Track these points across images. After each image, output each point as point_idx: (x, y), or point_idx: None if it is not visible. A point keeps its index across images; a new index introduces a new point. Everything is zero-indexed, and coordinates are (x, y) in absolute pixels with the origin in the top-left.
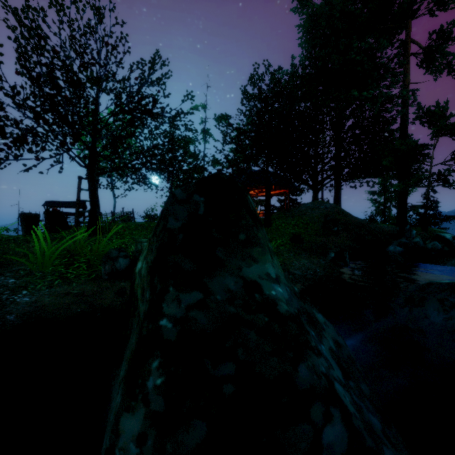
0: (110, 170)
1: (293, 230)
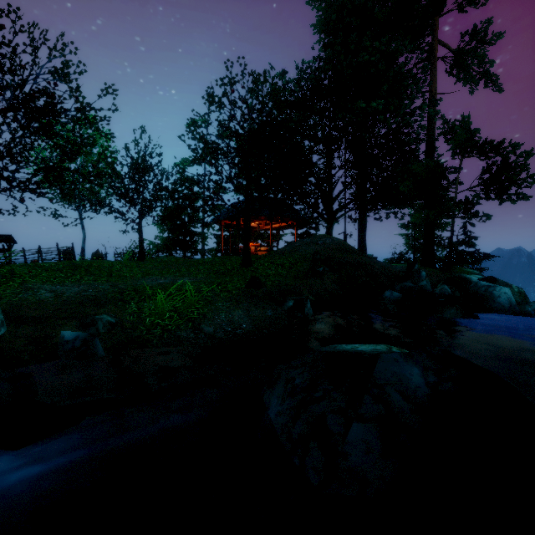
0: None
1: (274, 271)
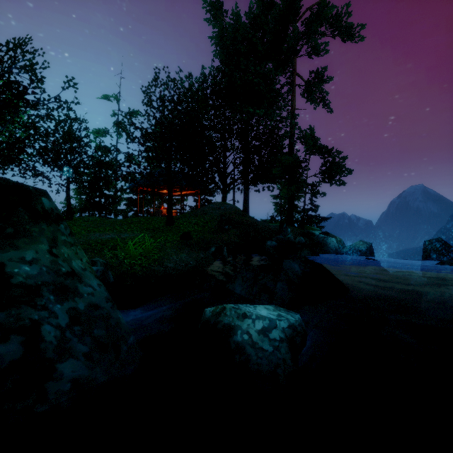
0: None
1: (193, 228)
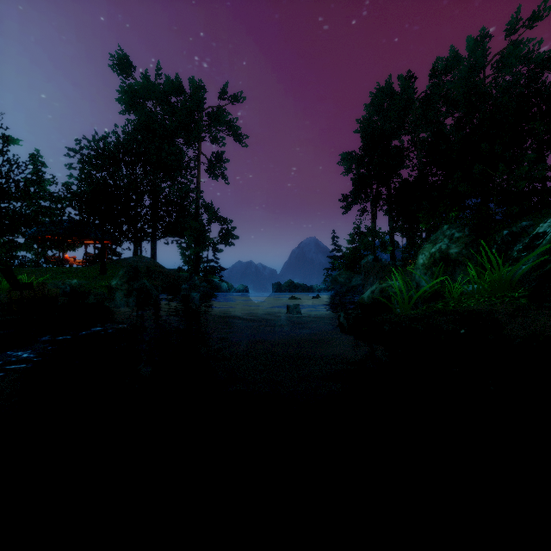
0: None
1: None
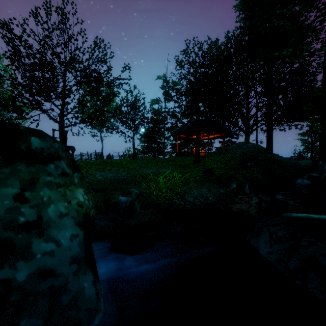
0: (74, 124)
1: (216, 165)
